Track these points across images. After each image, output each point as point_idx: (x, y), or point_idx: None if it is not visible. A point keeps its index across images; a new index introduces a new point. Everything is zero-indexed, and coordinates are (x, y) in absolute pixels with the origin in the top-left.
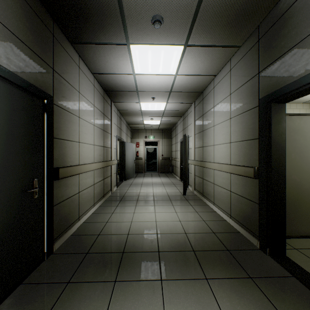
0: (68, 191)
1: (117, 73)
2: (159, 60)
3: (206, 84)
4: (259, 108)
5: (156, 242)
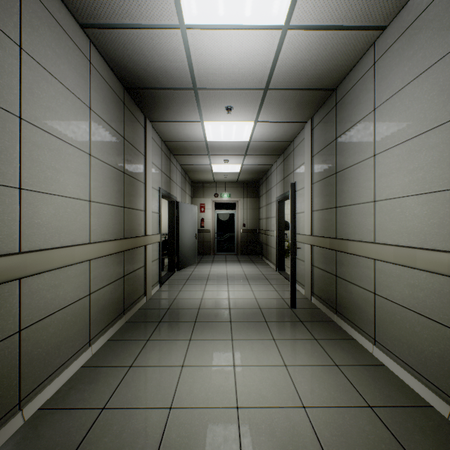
0: None
1: (142, 26)
2: None
3: (350, 61)
4: None
5: None
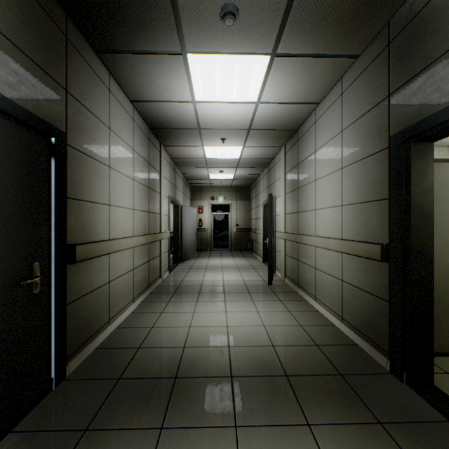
0: (91, 281)
1: (168, 101)
2: (232, 80)
3: (303, 117)
4: (390, 151)
5: (227, 360)
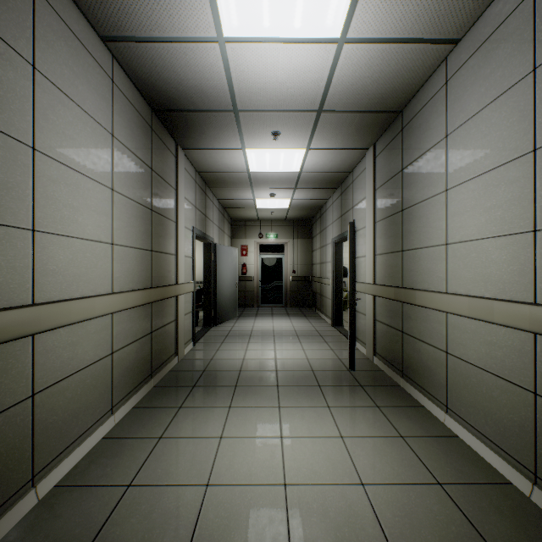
0: None
1: (173, 39)
2: None
3: (418, 78)
4: None
5: None
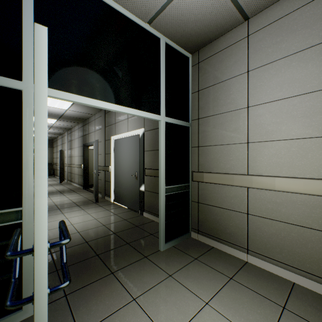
0: None
1: None
2: None
3: (71, 127)
4: (83, 147)
5: None
